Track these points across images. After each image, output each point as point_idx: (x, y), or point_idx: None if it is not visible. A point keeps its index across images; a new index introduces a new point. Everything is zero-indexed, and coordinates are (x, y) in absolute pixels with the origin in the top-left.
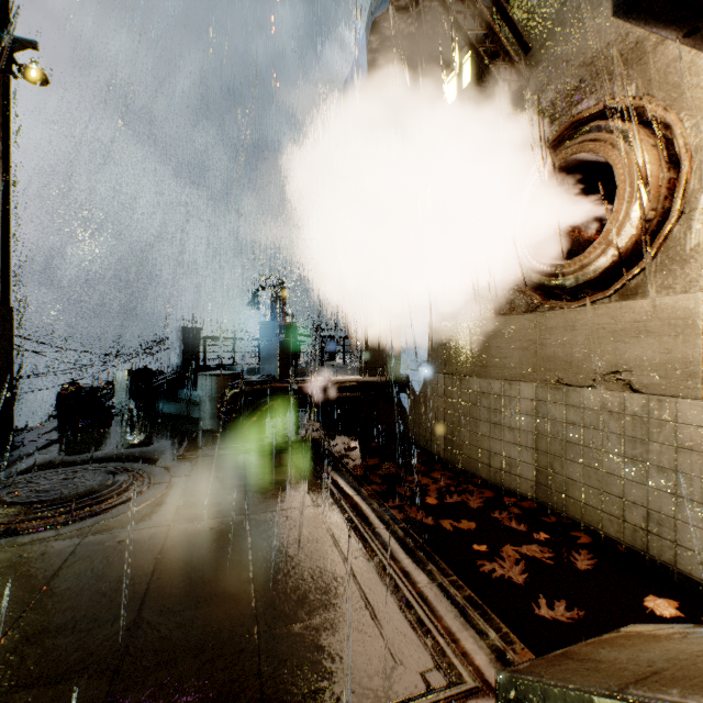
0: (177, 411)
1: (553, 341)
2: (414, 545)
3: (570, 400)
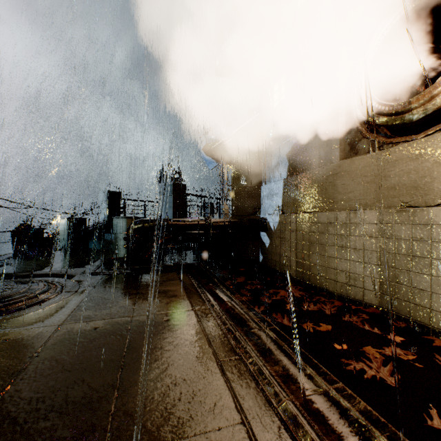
0: (102, 247)
1: (397, 171)
2: (288, 346)
3: (417, 219)
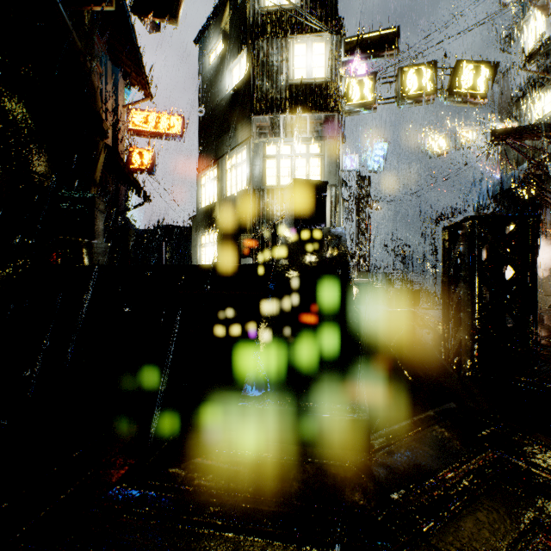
0: None
1: None
2: None
3: None
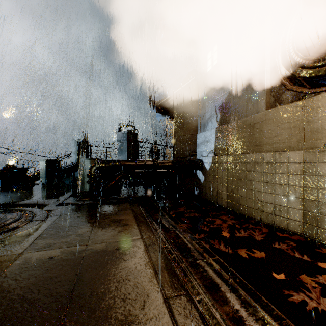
0: (73, 182)
1: (320, 116)
2: (234, 281)
3: None
